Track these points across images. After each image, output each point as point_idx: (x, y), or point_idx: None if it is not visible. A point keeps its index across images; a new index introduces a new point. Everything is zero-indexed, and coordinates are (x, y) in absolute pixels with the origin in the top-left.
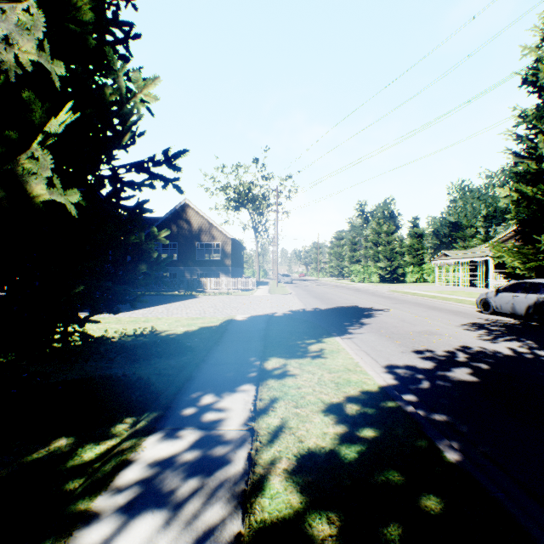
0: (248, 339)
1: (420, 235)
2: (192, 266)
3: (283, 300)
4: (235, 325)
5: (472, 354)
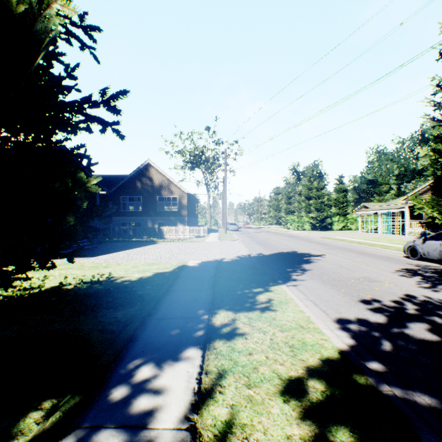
0: (198, 287)
1: (344, 190)
2: (154, 216)
3: (231, 246)
4: (186, 272)
5: (419, 304)
